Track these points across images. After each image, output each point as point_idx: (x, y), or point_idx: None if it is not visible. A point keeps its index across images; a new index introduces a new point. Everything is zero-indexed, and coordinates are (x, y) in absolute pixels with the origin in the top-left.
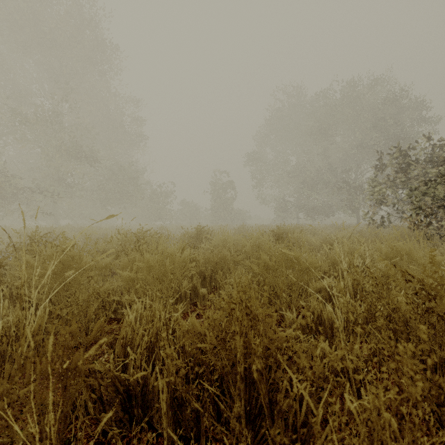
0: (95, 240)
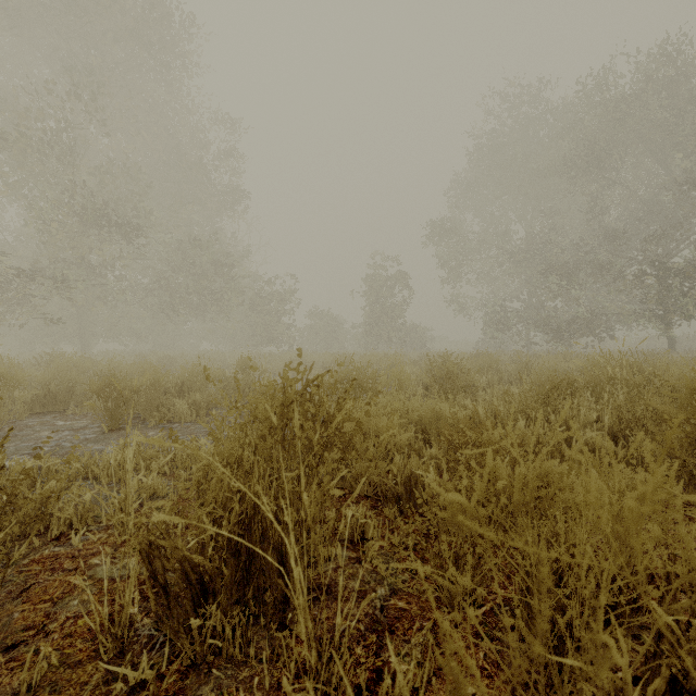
0: (59, 396)
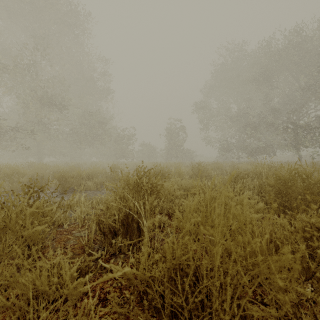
0: (38, 180)
